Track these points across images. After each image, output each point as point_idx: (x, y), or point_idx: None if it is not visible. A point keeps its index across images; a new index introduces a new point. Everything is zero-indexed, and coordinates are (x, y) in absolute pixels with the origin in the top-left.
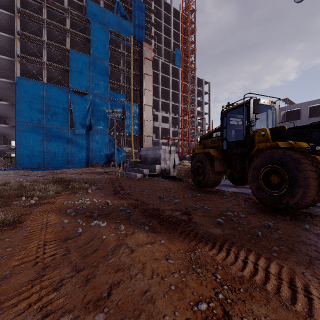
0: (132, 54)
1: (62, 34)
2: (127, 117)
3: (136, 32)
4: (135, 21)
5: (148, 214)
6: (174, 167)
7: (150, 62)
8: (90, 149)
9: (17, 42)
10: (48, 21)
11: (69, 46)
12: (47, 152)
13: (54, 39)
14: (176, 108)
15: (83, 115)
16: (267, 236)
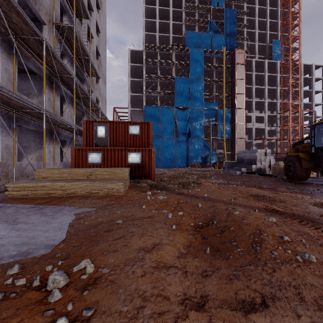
0: (224, 64)
1: (169, 67)
2: (220, 123)
3: (228, 41)
4: (227, 31)
5: (253, 186)
6: (269, 167)
7: (243, 66)
8: (189, 153)
9: (144, 82)
10: (161, 61)
11: (174, 74)
12: (161, 155)
13: (163, 72)
14: (273, 105)
15: (184, 126)
16: (316, 194)
